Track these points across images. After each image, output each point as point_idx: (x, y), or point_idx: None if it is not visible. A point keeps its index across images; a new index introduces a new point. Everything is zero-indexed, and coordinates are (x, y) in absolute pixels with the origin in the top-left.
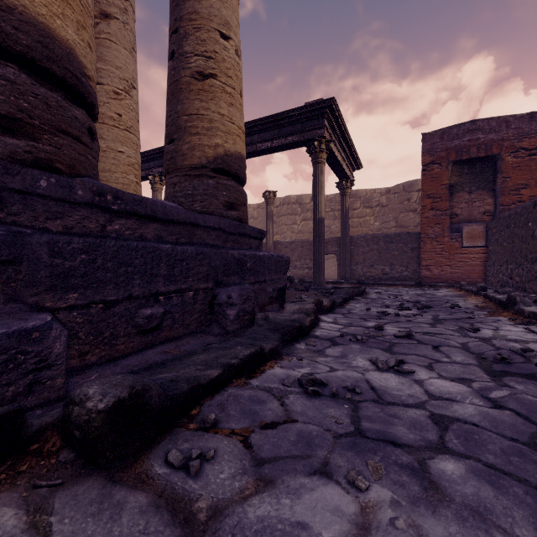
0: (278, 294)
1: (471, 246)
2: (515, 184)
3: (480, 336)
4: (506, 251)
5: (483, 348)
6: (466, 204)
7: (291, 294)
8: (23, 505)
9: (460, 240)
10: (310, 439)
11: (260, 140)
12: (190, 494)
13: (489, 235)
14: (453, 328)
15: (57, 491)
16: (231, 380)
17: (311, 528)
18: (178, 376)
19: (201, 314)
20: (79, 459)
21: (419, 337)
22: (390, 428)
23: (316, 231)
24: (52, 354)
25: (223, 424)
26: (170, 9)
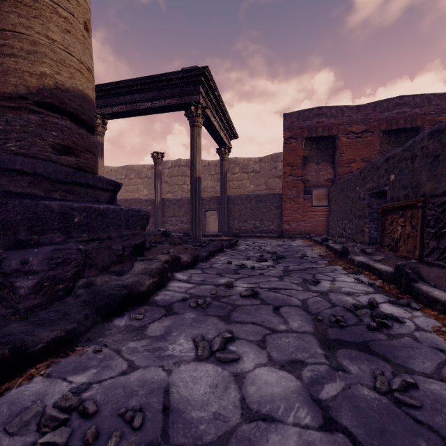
0: (134, 251)
1: (318, 205)
2: (347, 158)
3: (319, 290)
4: (341, 209)
5: (321, 306)
6: (315, 172)
7: (161, 248)
8: None
9: (310, 200)
10: None
11: (140, 99)
12: None
13: (330, 197)
14: (297, 281)
15: None
16: None
17: None
18: None
19: None
20: None
21: (264, 295)
22: None
23: (193, 188)
24: None
25: None
26: None
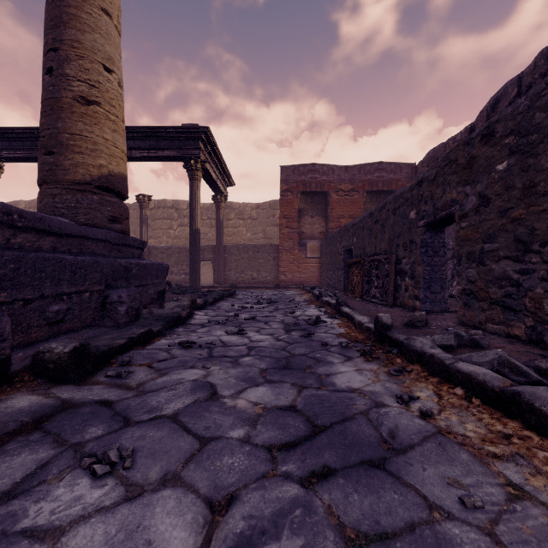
0: (159, 295)
1: (312, 257)
2: (337, 214)
3: (293, 315)
4: (329, 262)
5: (291, 321)
6: (310, 225)
7: (169, 296)
8: (34, 394)
9: (305, 252)
10: (185, 361)
11: (136, 147)
12: (126, 383)
13: (322, 250)
14: (282, 312)
15: (49, 389)
16: (132, 347)
17: (186, 378)
18: (96, 345)
19: (95, 311)
20: (51, 380)
21: (259, 319)
22: (226, 353)
23: (193, 240)
24: (4, 332)
25: (134, 363)
26: (47, 25)
